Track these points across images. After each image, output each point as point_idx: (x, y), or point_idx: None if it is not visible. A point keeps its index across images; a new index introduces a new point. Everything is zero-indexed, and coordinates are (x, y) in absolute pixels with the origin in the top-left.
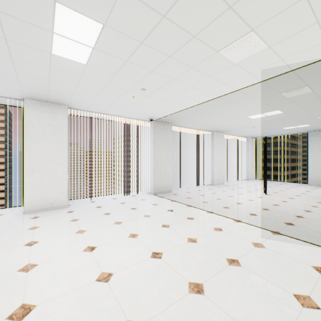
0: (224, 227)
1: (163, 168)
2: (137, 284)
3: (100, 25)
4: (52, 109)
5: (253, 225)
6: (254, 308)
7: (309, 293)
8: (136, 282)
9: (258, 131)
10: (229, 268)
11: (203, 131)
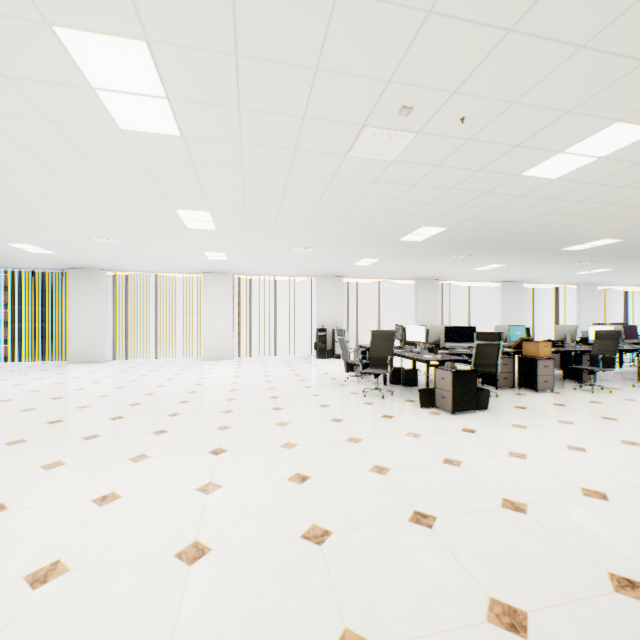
0: None
1: None
2: None
3: None
4: (590, 288)
5: None
6: None
7: None
8: None
9: None
10: None
11: None
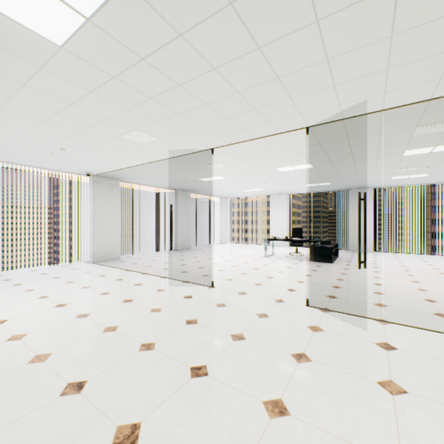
0: (146, 282)
1: (107, 231)
2: (31, 321)
3: None
4: None
5: (173, 279)
6: (117, 317)
7: (164, 307)
8: (31, 320)
9: (225, 192)
10: (121, 304)
11: (165, 188)
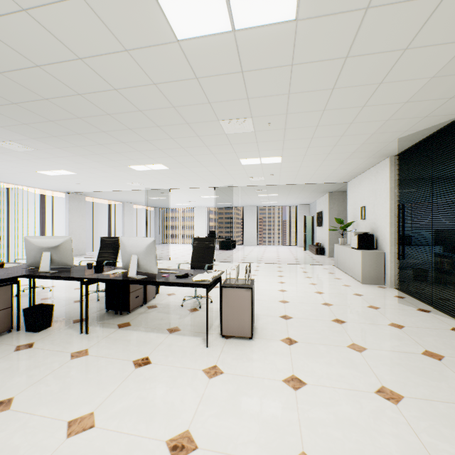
0: None
1: (78, 234)
2: None
3: (76, 174)
4: None
5: None
6: None
7: None
8: None
9: (161, 204)
10: None
11: (115, 201)
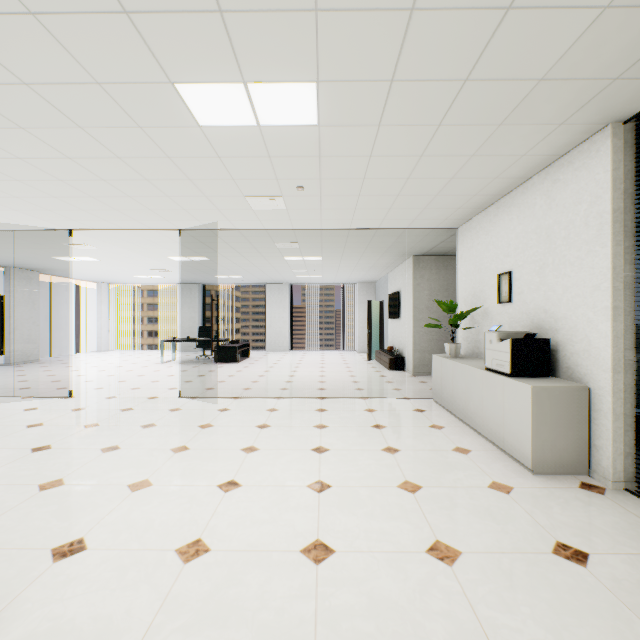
0: None
1: None
2: None
3: None
4: None
5: (6, 397)
6: None
7: None
8: None
9: (104, 276)
10: None
11: None
